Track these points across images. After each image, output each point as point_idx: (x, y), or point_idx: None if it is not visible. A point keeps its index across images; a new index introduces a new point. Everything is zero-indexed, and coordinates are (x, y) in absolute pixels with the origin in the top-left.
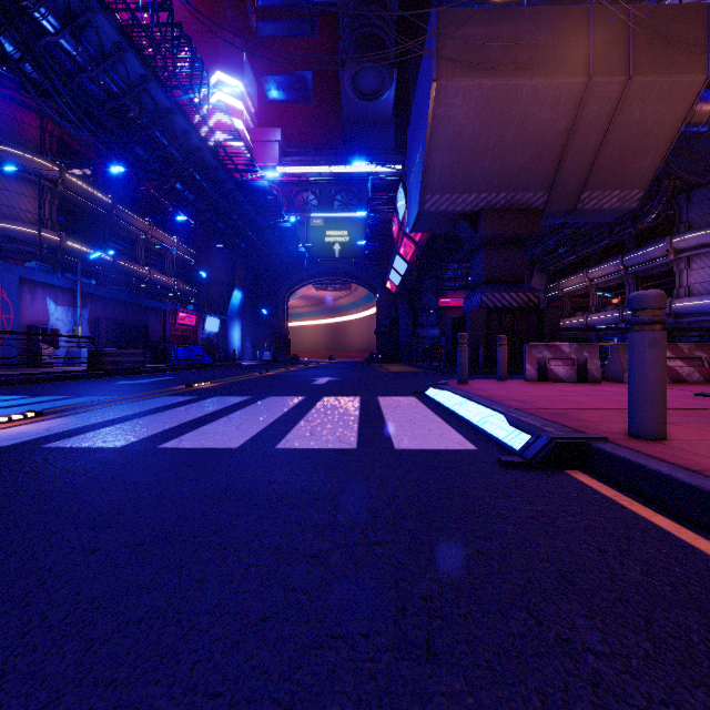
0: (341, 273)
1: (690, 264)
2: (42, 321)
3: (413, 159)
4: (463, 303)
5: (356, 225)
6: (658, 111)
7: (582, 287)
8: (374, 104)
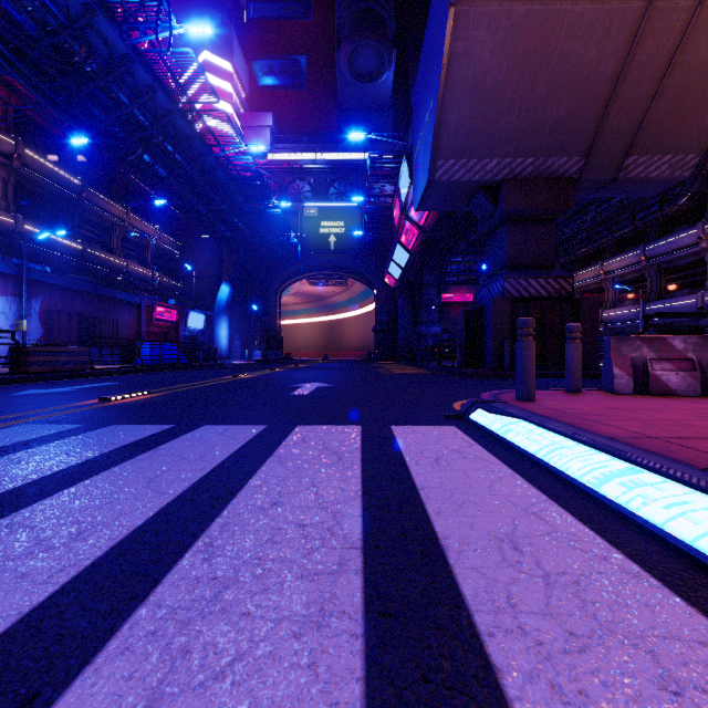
0: (336, 267)
1: None
2: None
3: (420, 121)
4: (466, 299)
5: (353, 216)
6: None
7: (596, 281)
8: (372, 89)
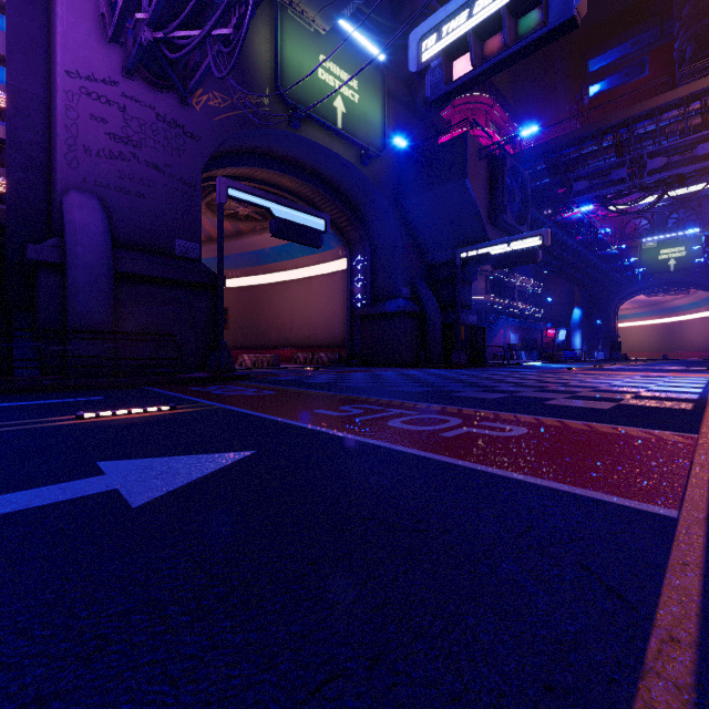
0: (676, 282)
1: None
2: (509, 341)
3: None
4: None
5: (694, 240)
6: None
7: None
8: None
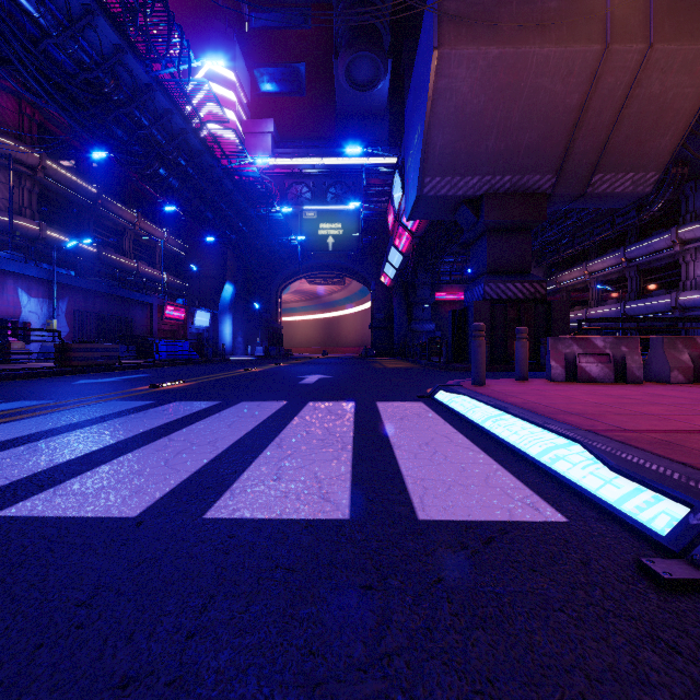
0: (334, 267)
1: (697, 256)
2: (13, 313)
3: (410, 141)
4: (458, 297)
5: (350, 218)
6: (680, 83)
7: (581, 281)
8: (368, 96)
